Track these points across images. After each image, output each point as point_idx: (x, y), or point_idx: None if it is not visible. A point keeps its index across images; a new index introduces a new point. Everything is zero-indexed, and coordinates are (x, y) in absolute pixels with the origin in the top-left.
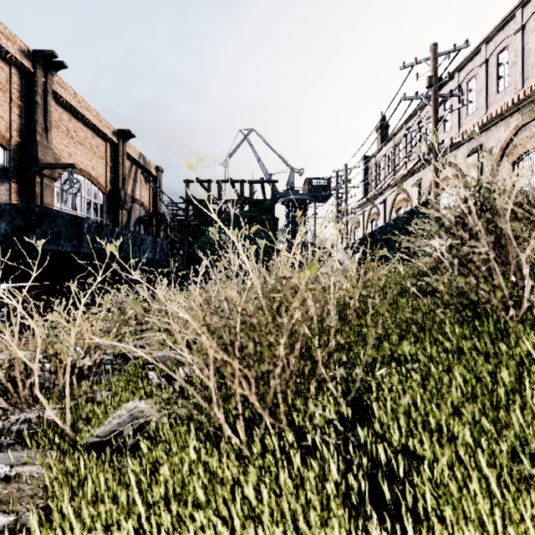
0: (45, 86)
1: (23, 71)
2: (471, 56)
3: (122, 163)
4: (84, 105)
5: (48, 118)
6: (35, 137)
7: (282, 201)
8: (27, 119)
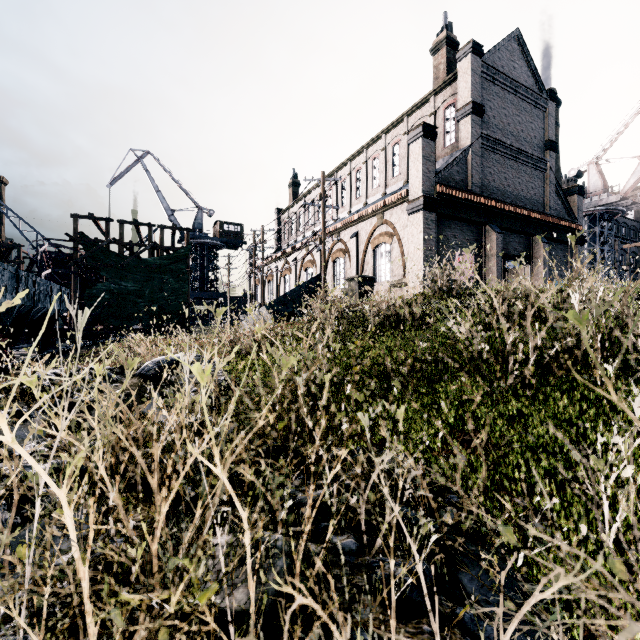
0: None
1: None
2: (358, 153)
3: None
4: None
5: None
6: None
7: None
8: None
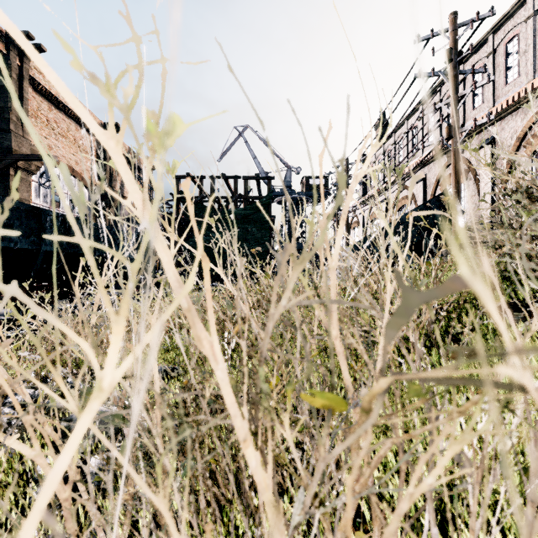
0: (20, 71)
1: None
2: (478, 46)
3: (109, 158)
4: None
5: (23, 105)
6: (8, 126)
7: (279, 201)
8: None
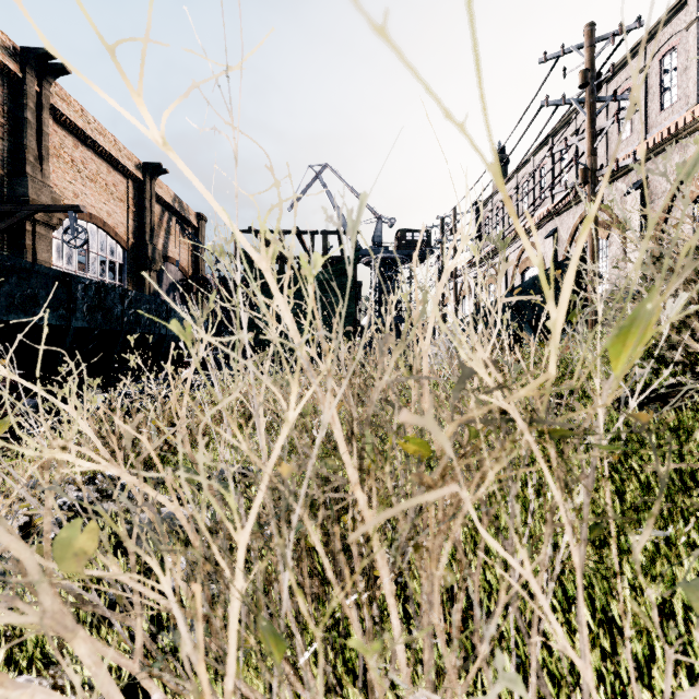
0: (39, 98)
1: (8, 76)
2: (625, 61)
3: (150, 208)
4: (96, 127)
5: (43, 142)
6: (24, 168)
7: (367, 261)
8: (13, 144)
